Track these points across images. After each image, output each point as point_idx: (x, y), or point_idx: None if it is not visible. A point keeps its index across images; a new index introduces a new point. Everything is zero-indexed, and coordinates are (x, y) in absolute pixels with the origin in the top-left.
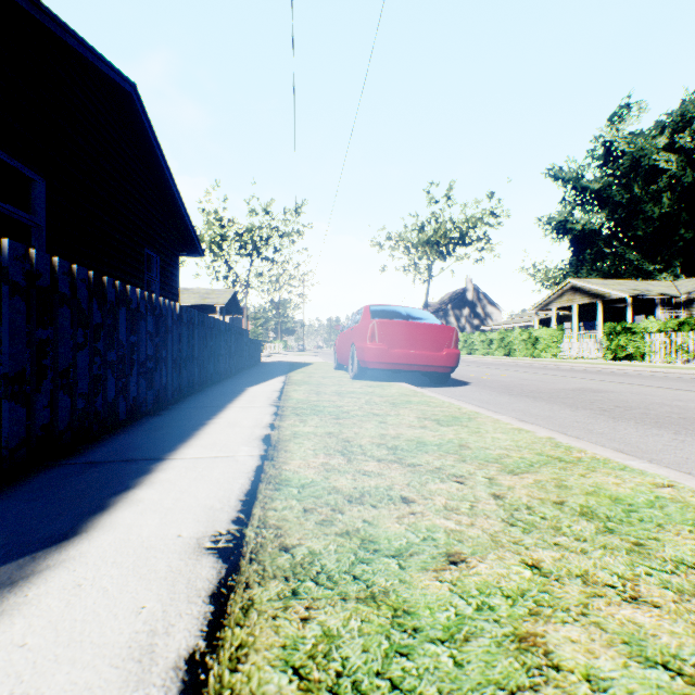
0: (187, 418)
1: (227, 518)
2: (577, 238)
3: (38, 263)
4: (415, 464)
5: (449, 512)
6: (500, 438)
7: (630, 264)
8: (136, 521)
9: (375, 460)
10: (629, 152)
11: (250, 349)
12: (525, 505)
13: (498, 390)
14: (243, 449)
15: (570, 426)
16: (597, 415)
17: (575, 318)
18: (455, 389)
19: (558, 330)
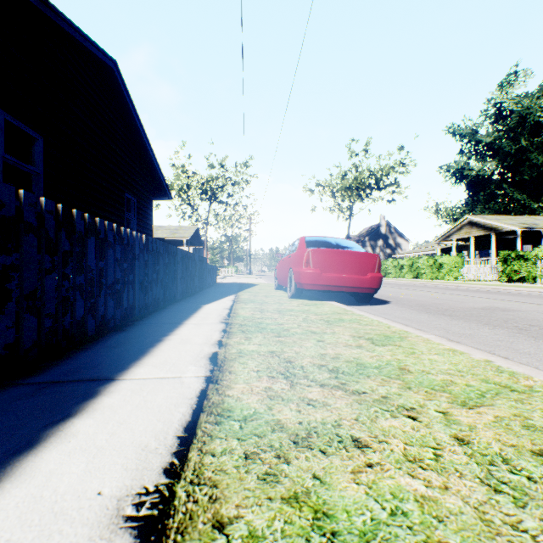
0: (146, 334)
1: (159, 465)
2: (472, 182)
3: (1, 194)
4: (359, 391)
5: (412, 464)
6: (437, 360)
7: (517, 203)
8: (59, 467)
9: (318, 386)
10: (516, 111)
11: (207, 272)
12: (499, 456)
13: (416, 308)
14: (191, 368)
15: (495, 345)
16: (516, 334)
17: (471, 247)
18: (378, 307)
19: (459, 257)
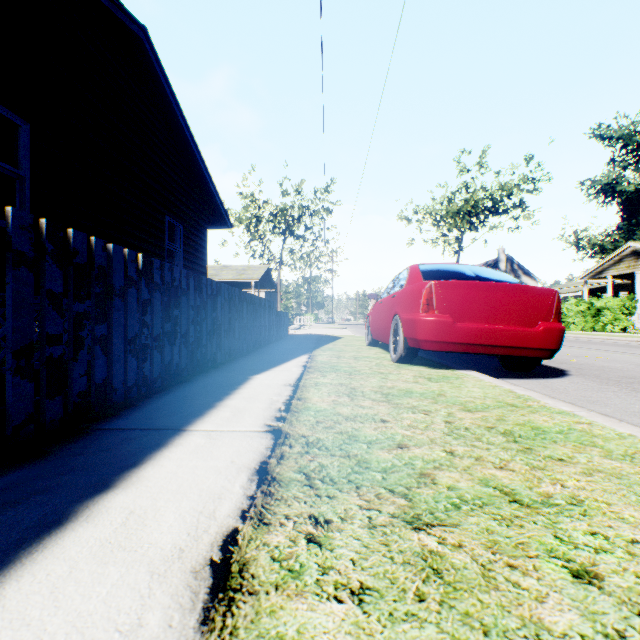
0: (61, 480)
1: None
2: (628, 200)
3: None
4: None
5: None
6: None
7: None
8: None
9: None
10: None
11: (274, 321)
12: None
13: (639, 388)
14: None
15: None
16: None
17: (637, 287)
18: (558, 383)
19: (628, 300)
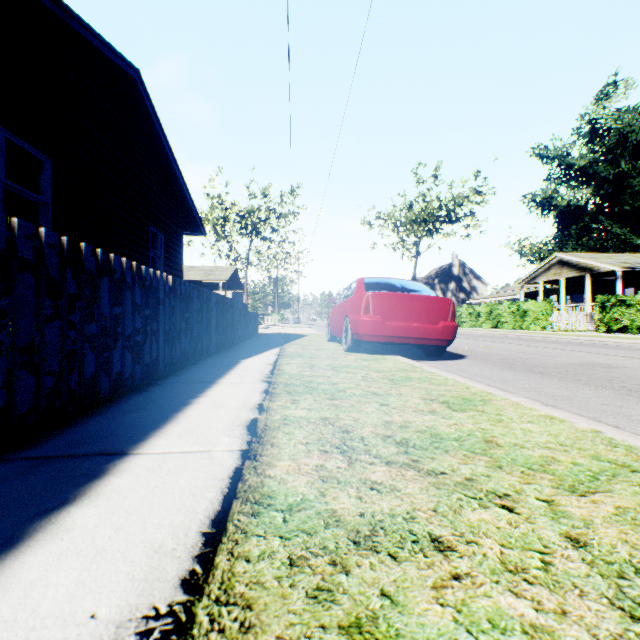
0: (171, 396)
1: (175, 574)
2: (562, 214)
3: None
4: (436, 471)
5: (513, 576)
6: (531, 430)
7: (616, 238)
8: (43, 576)
9: (383, 464)
10: (615, 128)
11: (247, 321)
12: (630, 565)
13: (499, 364)
14: (223, 440)
15: (600, 410)
16: (625, 396)
17: (562, 291)
18: (452, 362)
19: (547, 303)
